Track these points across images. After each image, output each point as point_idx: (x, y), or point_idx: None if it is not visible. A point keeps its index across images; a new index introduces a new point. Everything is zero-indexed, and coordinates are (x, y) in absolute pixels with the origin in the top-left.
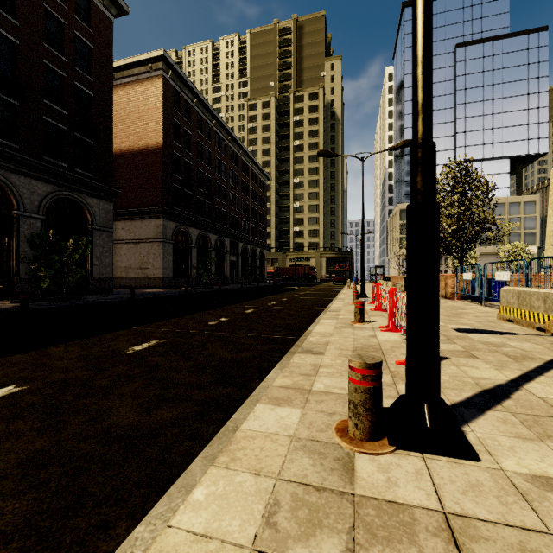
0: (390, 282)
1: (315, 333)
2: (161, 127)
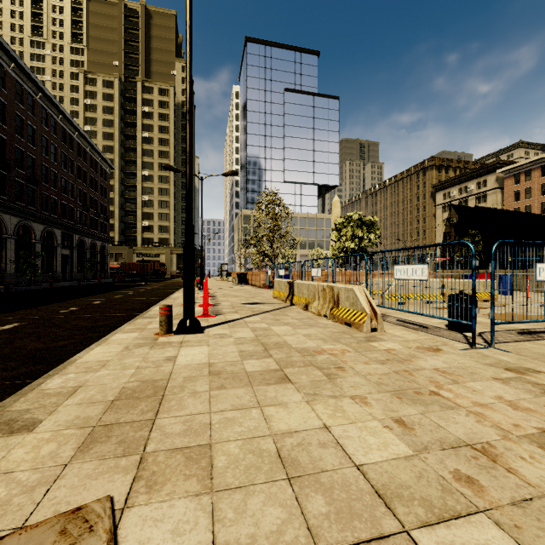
0: (230, 277)
1: (154, 310)
2: None
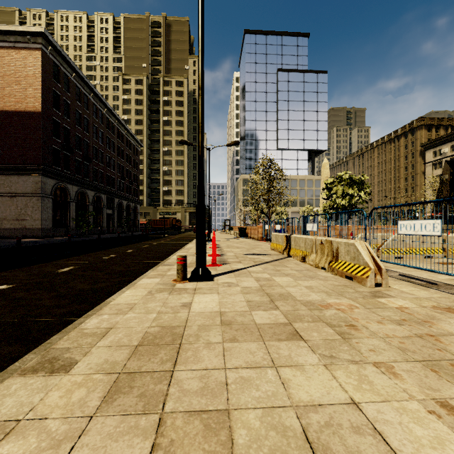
0: (232, 231)
1: (172, 259)
2: (40, 95)
